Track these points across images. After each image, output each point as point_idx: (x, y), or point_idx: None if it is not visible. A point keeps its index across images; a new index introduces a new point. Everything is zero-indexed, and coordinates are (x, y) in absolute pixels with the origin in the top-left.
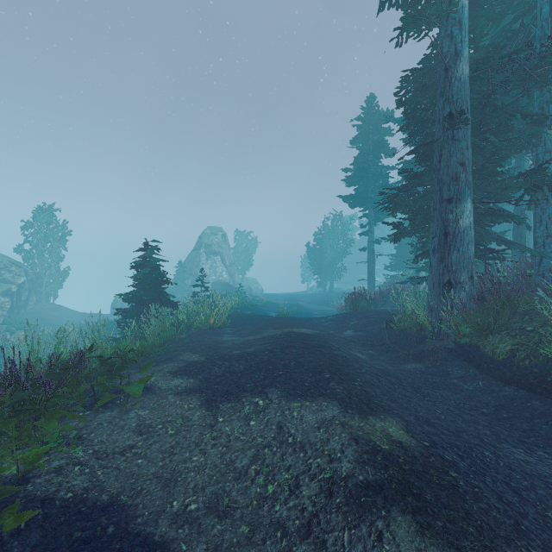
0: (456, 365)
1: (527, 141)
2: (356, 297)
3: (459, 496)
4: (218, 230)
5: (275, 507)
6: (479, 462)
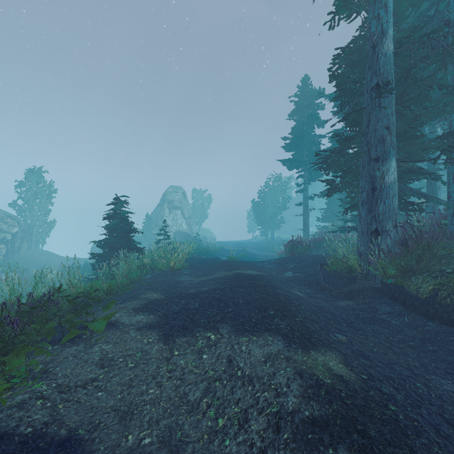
0: (383, 302)
1: (442, 109)
2: (294, 243)
3: (401, 431)
4: (179, 189)
5: (225, 442)
6: (414, 394)
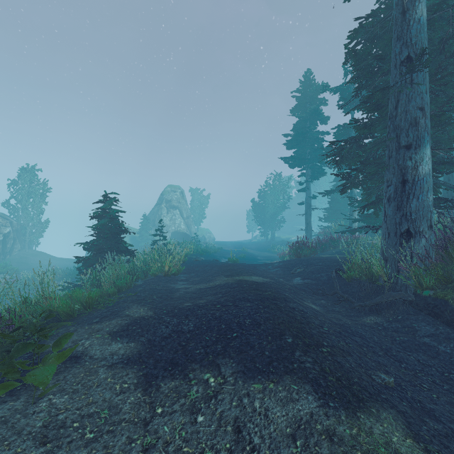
0: (421, 320)
1: None
2: (299, 245)
3: None
4: (177, 188)
5: None
6: None
